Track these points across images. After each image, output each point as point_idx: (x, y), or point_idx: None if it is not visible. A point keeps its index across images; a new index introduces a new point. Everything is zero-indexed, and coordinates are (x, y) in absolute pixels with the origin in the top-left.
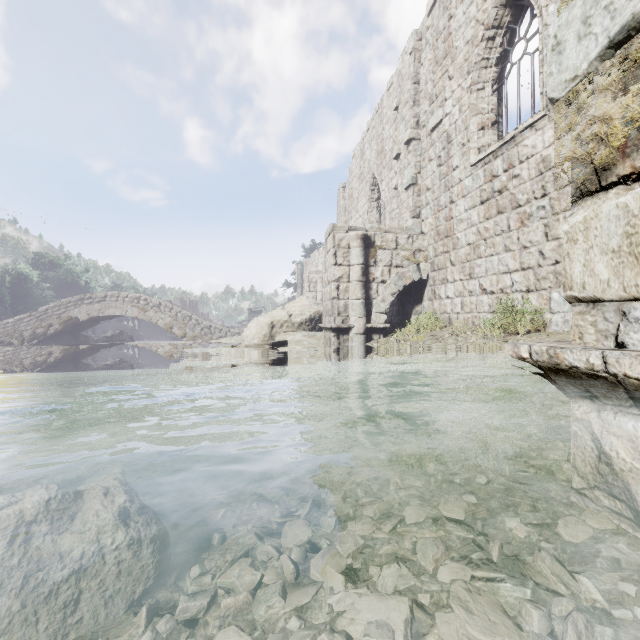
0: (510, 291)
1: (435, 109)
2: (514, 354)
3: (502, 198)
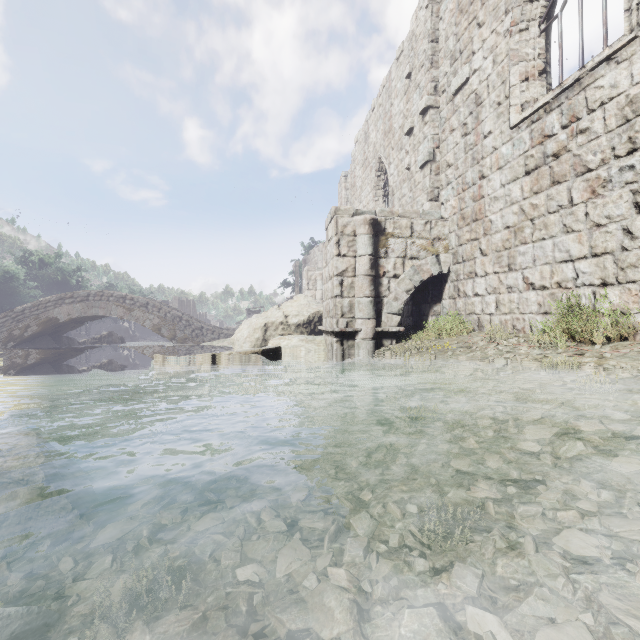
0: (573, 285)
1: (459, 67)
2: None
3: (559, 163)
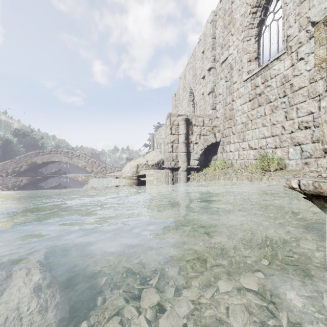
0: (265, 148)
1: (224, 52)
2: (287, 185)
3: (261, 98)
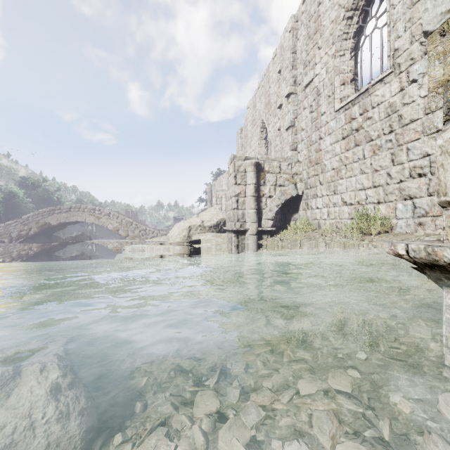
0: (365, 203)
1: (308, 71)
2: (391, 251)
3: (358, 134)
